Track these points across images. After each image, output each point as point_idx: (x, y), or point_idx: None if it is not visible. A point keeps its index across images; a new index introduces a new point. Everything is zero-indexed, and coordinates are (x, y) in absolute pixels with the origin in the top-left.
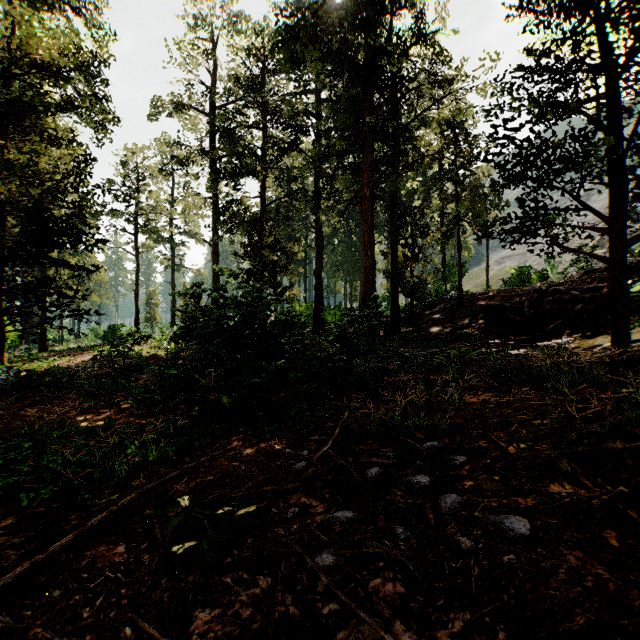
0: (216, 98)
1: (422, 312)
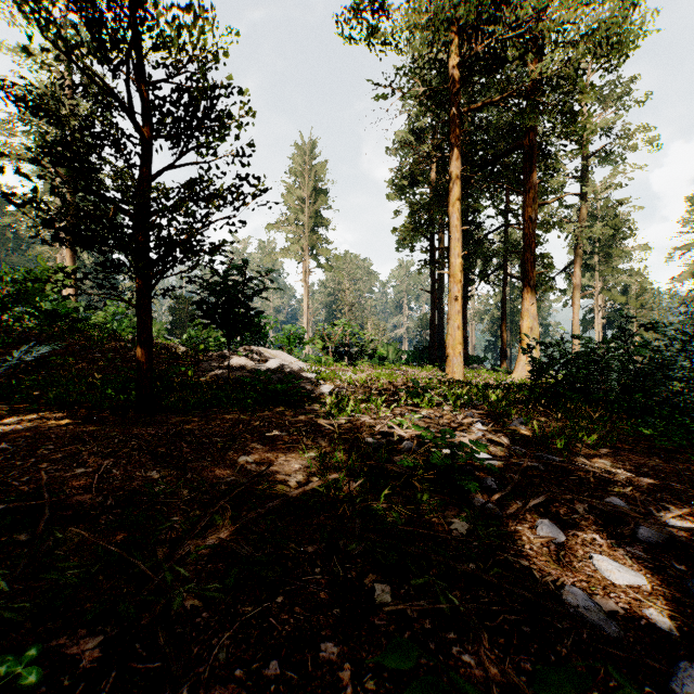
0: None
1: None
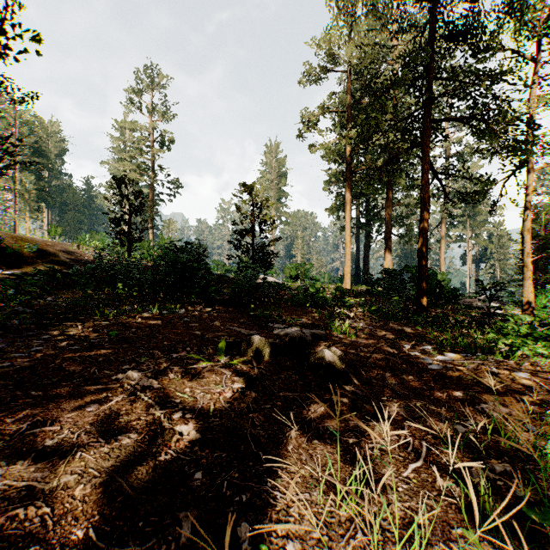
0: None
1: None
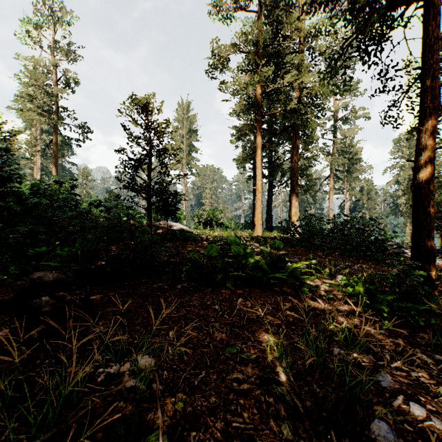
0: None
1: None
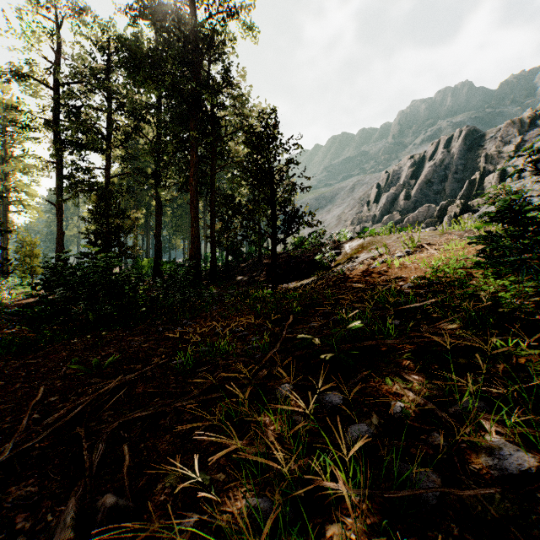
0: (61, 77)
1: (237, 266)
